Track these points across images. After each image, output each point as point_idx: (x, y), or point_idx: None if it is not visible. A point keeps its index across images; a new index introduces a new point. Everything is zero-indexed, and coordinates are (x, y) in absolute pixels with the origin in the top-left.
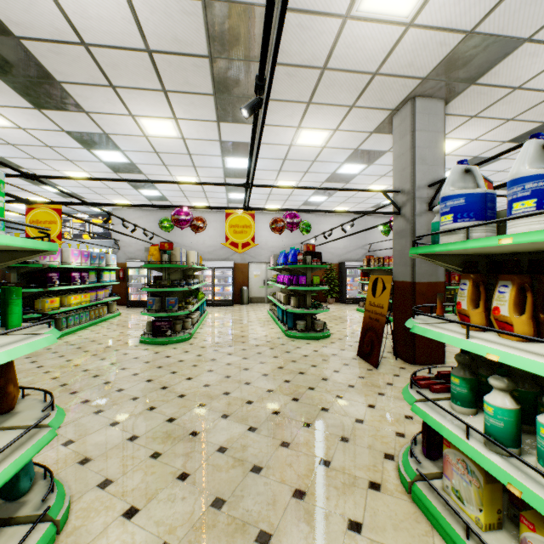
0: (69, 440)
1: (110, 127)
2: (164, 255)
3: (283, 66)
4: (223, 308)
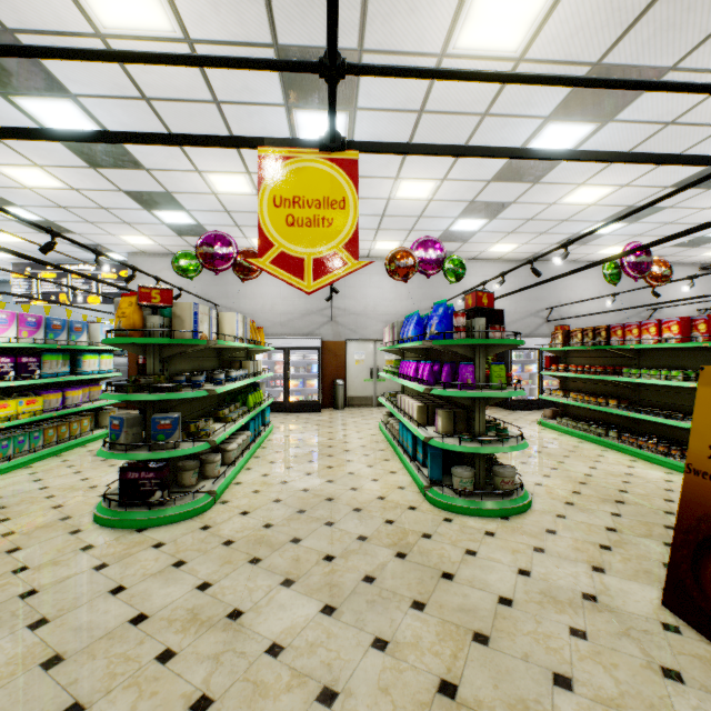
0: None
1: None
2: (151, 317)
3: None
4: (303, 418)
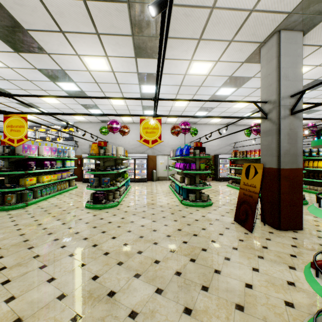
0: (11, 296)
1: (65, 64)
2: (101, 149)
3: (182, 7)
4: (141, 184)
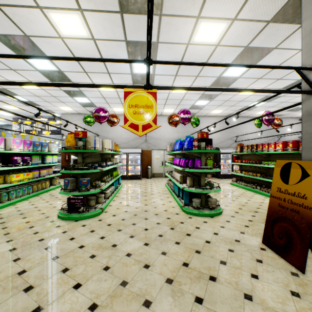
0: None
1: (27, 26)
2: (79, 142)
3: None
4: (134, 181)
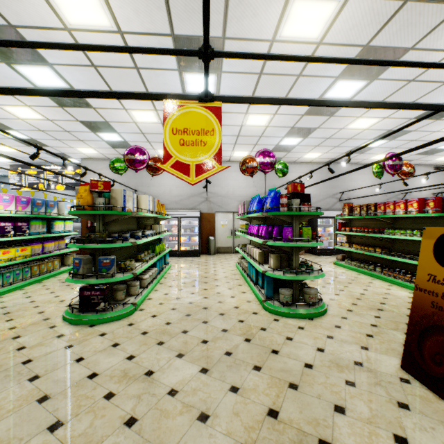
0: None
1: (10, 7)
2: (98, 198)
3: None
4: (189, 260)
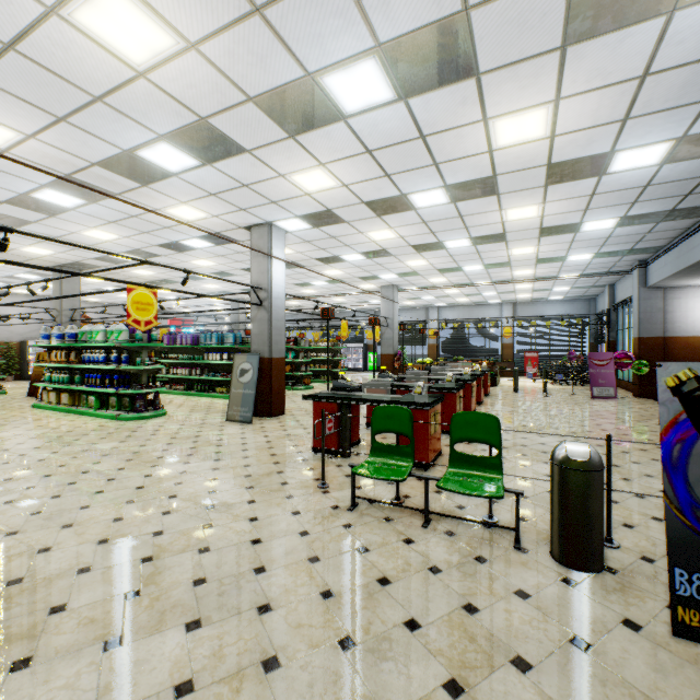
0: None
1: None
2: None
3: None
4: None
